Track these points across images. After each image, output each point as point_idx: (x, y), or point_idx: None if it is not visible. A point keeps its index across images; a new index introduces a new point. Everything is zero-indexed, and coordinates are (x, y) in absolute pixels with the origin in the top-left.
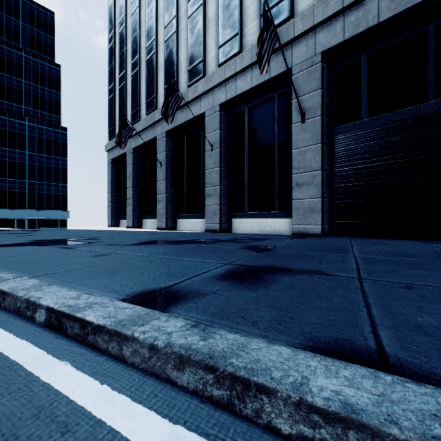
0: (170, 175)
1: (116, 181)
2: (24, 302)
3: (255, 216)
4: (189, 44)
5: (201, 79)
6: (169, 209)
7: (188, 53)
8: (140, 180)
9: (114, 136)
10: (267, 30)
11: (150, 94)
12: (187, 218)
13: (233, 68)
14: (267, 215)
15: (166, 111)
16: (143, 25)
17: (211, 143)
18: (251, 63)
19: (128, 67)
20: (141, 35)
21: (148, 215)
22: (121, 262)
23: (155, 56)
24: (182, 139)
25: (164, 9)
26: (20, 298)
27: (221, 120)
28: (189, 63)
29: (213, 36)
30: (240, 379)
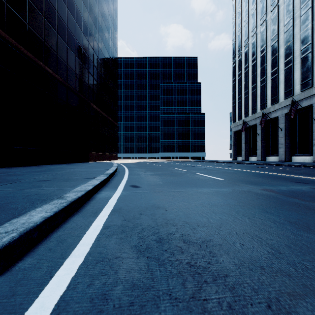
0: (263, 139)
1: (235, 140)
2: (250, 163)
3: (301, 155)
4: (271, 89)
5: (276, 104)
6: (262, 152)
7: (271, 93)
8: (248, 140)
9: (235, 122)
10: (293, 106)
11: (253, 106)
12: (270, 156)
13: (289, 102)
14: (306, 155)
15: (261, 123)
16: (250, 78)
17: (281, 128)
18: (296, 101)
19: (242, 93)
20: (249, 81)
21: (252, 155)
22: (255, 162)
23: (255, 91)
24: (269, 124)
25: (260, 74)
26: (249, 163)
27: (285, 119)
28: (271, 96)
29: (282, 87)
30: (266, 163)
